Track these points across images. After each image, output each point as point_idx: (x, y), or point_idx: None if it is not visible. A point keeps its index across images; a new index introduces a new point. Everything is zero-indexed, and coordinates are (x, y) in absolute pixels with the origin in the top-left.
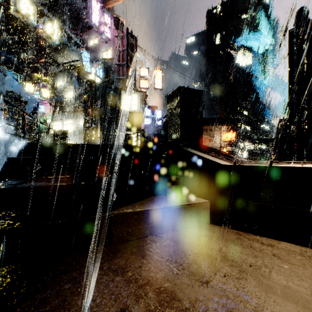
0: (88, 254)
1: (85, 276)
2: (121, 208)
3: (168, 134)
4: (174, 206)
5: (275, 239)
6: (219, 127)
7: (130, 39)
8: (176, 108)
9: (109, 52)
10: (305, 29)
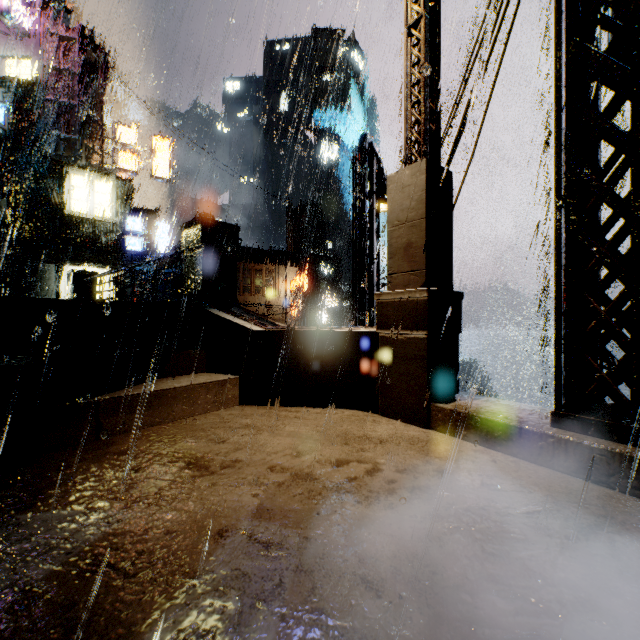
0: (69, 451)
1: (76, 463)
2: (113, 393)
3: (183, 286)
4: (192, 385)
5: (305, 407)
6: (283, 268)
7: (89, 52)
8: (197, 248)
9: (25, 63)
10: (369, 162)
